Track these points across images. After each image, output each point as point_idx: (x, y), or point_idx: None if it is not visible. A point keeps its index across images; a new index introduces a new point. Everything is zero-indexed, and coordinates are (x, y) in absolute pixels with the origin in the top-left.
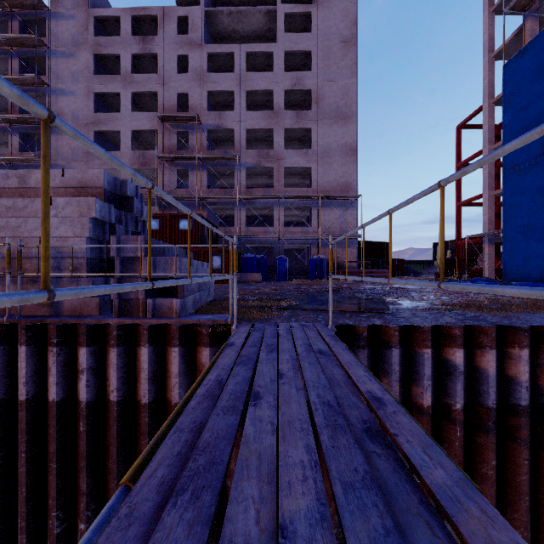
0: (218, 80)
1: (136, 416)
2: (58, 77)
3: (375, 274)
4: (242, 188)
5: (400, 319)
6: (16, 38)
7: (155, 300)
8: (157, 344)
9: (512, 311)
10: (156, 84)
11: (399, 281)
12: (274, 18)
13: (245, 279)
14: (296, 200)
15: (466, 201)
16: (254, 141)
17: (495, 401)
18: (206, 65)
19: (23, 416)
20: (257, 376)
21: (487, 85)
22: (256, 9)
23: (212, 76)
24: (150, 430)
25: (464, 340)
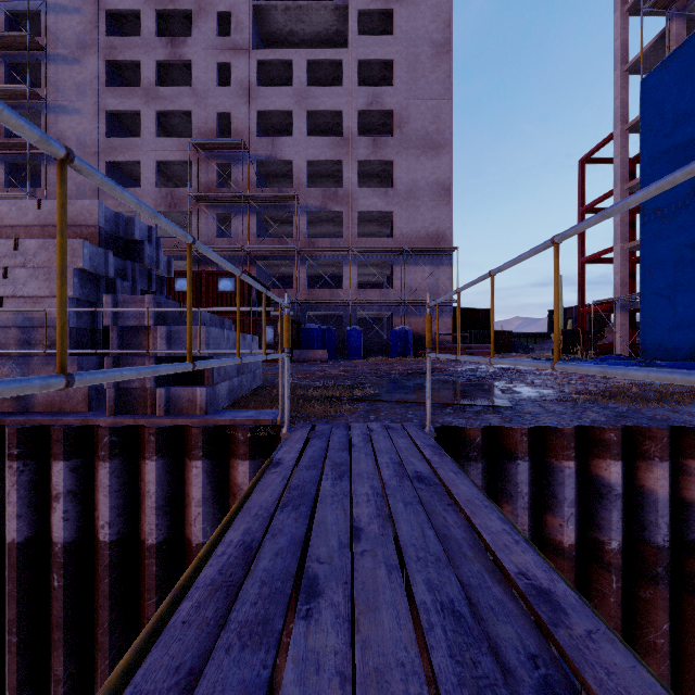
0: (270, 96)
1: (139, 563)
2: (58, 90)
3: (475, 350)
4: (302, 238)
5: (525, 415)
6: (1, 37)
7: (170, 389)
8: (171, 456)
9: (675, 402)
10: (189, 101)
11: (581, 368)
12: (344, 16)
13: (305, 357)
14: (372, 253)
15: (591, 256)
16: (318, 177)
17: (667, 537)
18: (256, 77)
19: None
20: (316, 535)
21: (619, 106)
22: (320, 4)
23: (263, 91)
24: (160, 584)
25: (622, 448)
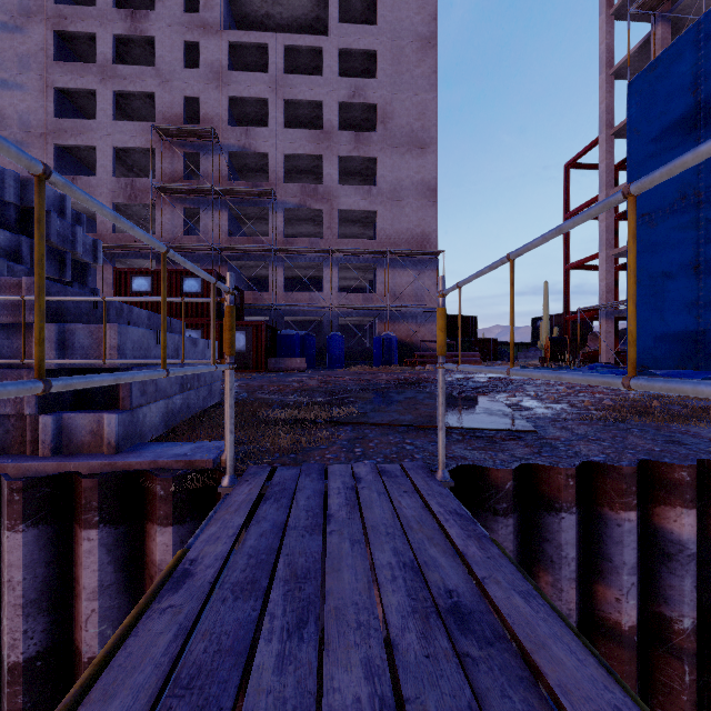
0: (244, 82)
1: None
2: None
3: (462, 358)
4: (279, 237)
5: (555, 442)
6: None
7: (62, 417)
8: (51, 521)
9: None
10: (152, 82)
11: None
12: (324, 1)
13: (282, 366)
14: (355, 255)
15: (577, 262)
16: (297, 173)
17: None
18: (227, 60)
19: None
20: None
21: (605, 110)
22: None
23: (236, 76)
24: None
25: (696, 491)
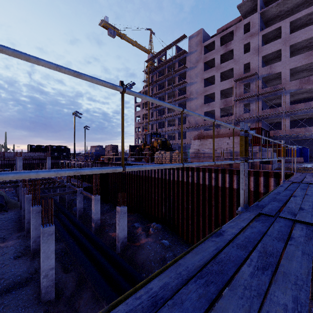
0: (268, 47)
1: (258, 196)
2: (190, 78)
3: None
4: (287, 105)
5: None
6: (177, 69)
7: (263, 165)
8: (265, 177)
9: None
10: (232, 64)
11: None
12: None
13: (290, 160)
14: None
15: None
16: (296, 73)
17: None
18: (261, 42)
19: (227, 191)
20: (306, 177)
21: None
22: None
23: (265, 47)
24: None
25: None
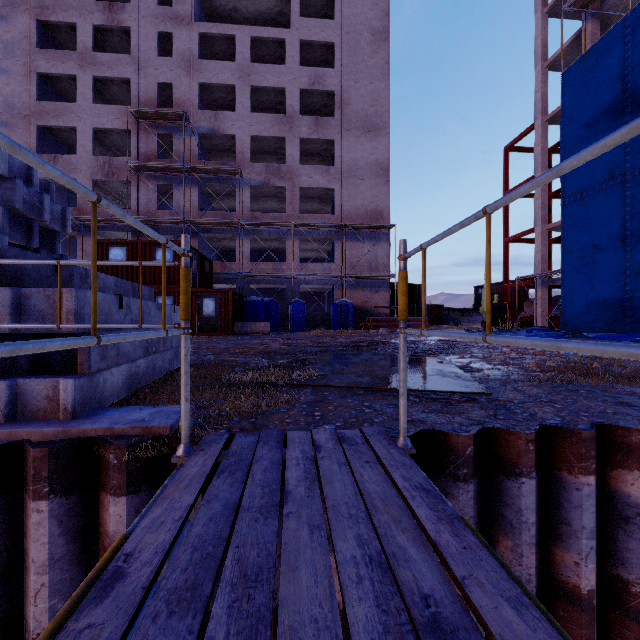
0: (213, 69)
1: None
2: None
3: (412, 322)
4: (246, 211)
5: (509, 405)
6: None
7: (17, 382)
8: None
9: None
10: (128, 68)
11: None
12: None
13: (247, 329)
14: (314, 229)
15: (515, 236)
16: (262, 153)
17: None
18: (198, 49)
19: None
20: None
21: (540, 99)
22: None
23: (206, 64)
24: None
25: None
